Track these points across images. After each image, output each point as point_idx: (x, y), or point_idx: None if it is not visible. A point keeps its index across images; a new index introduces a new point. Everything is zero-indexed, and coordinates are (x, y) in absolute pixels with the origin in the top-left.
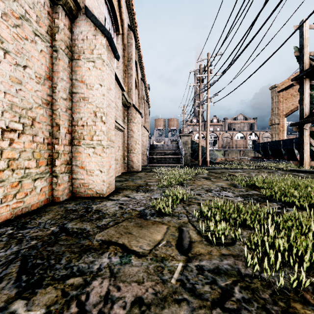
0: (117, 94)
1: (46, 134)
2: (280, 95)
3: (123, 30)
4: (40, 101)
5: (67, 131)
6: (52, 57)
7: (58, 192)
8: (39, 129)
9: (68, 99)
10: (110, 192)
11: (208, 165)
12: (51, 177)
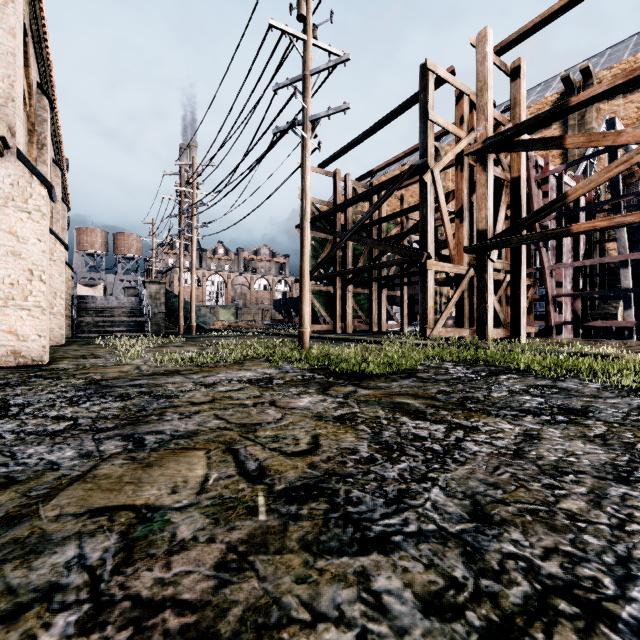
0: None
1: None
2: None
3: (32, 100)
4: None
5: None
6: None
7: None
8: None
9: None
10: (47, 360)
11: (194, 332)
12: None
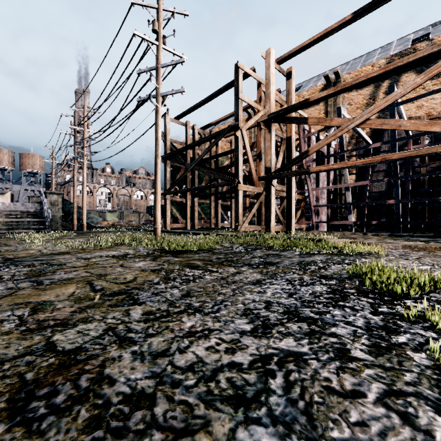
0: None
1: None
2: None
3: None
4: None
5: None
6: None
7: None
8: None
9: None
10: None
11: (84, 229)
12: None
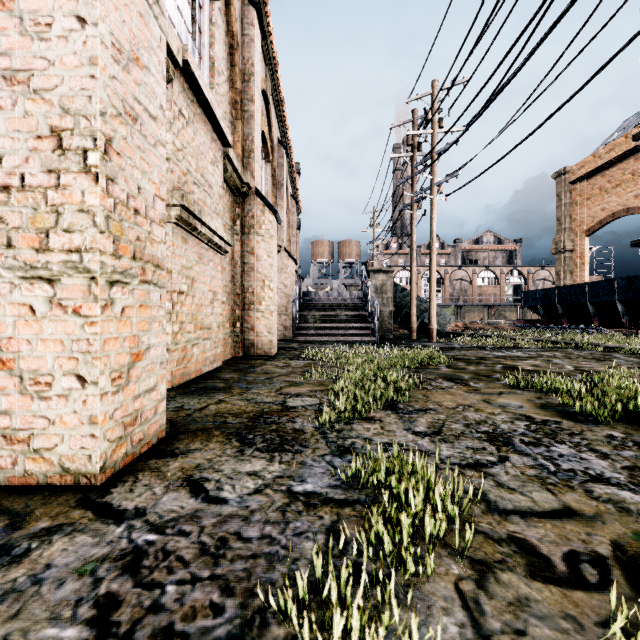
0: (208, 150)
1: None
2: (577, 191)
3: None
4: None
5: None
6: None
7: None
8: None
9: None
10: (135, 452)
11: (433, 338)
12: None
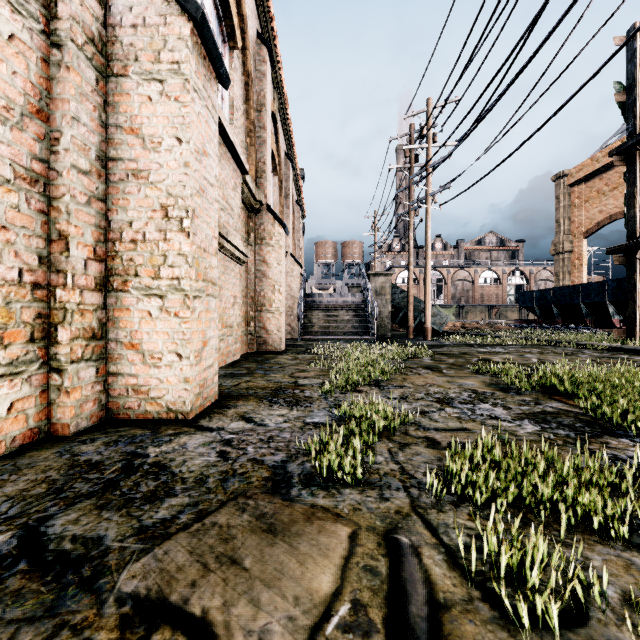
0: (230, 179)
1: (30, 259)
2: (575, 193)
3: (246, 40)
4: (10, 171)
5: (93, 254)
6: (49, 61)
7: (63, 411)
8: (7, 246)
9: (95, 173)
10: (204, 405)
11: (428, 337)
12: (45, 373)
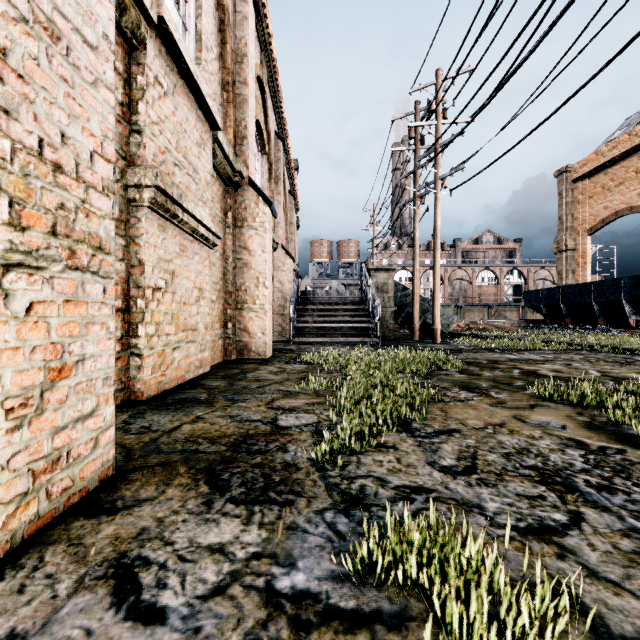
0: (192, 129)
1: None
2: (579, 189)
3: None
4: None
5: None
6: None
7: None
8: None
9: None
10: (56, 508)
11: (437, 339)
12: None
